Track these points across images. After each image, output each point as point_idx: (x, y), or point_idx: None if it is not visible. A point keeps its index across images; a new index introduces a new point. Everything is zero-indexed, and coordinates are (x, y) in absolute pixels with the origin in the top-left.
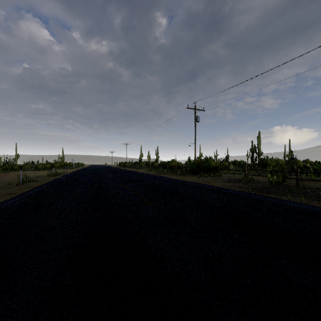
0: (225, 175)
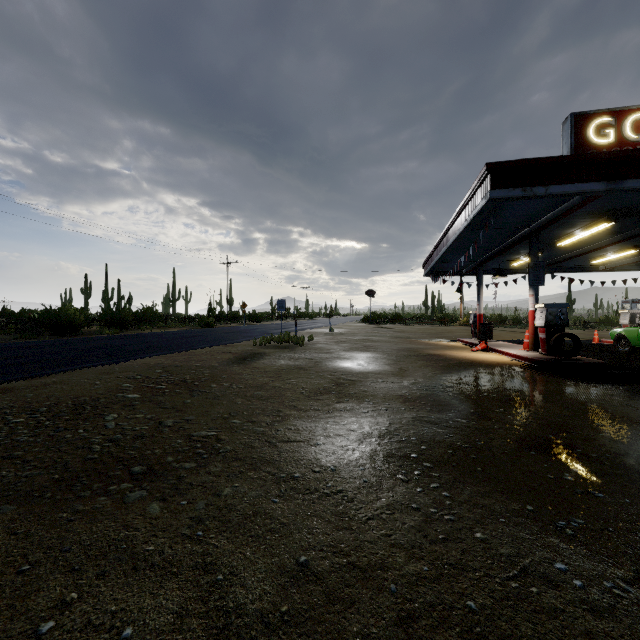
0: None
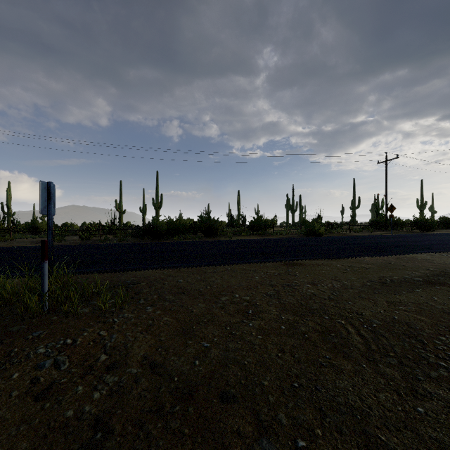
0: None
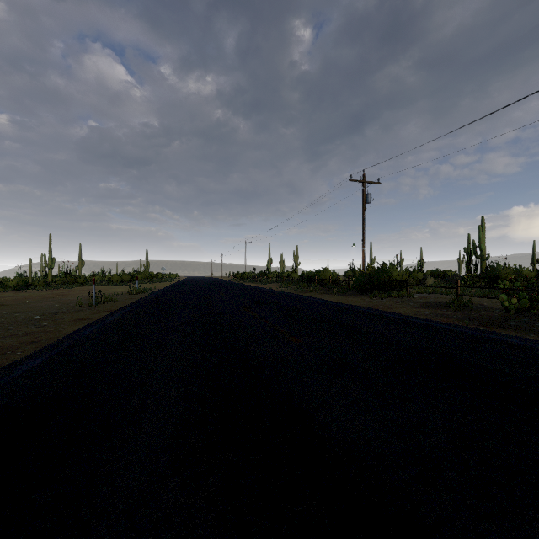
0: (418, 295)
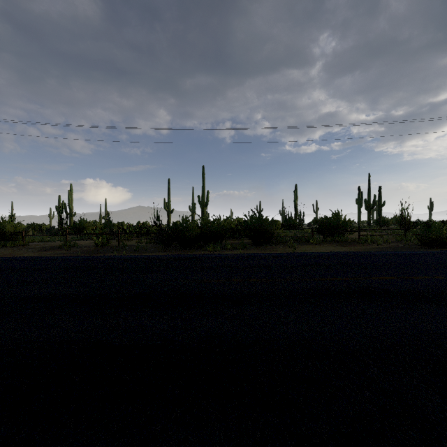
0: (30, 244)
